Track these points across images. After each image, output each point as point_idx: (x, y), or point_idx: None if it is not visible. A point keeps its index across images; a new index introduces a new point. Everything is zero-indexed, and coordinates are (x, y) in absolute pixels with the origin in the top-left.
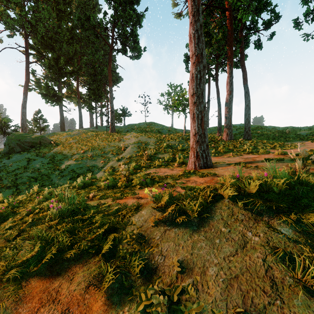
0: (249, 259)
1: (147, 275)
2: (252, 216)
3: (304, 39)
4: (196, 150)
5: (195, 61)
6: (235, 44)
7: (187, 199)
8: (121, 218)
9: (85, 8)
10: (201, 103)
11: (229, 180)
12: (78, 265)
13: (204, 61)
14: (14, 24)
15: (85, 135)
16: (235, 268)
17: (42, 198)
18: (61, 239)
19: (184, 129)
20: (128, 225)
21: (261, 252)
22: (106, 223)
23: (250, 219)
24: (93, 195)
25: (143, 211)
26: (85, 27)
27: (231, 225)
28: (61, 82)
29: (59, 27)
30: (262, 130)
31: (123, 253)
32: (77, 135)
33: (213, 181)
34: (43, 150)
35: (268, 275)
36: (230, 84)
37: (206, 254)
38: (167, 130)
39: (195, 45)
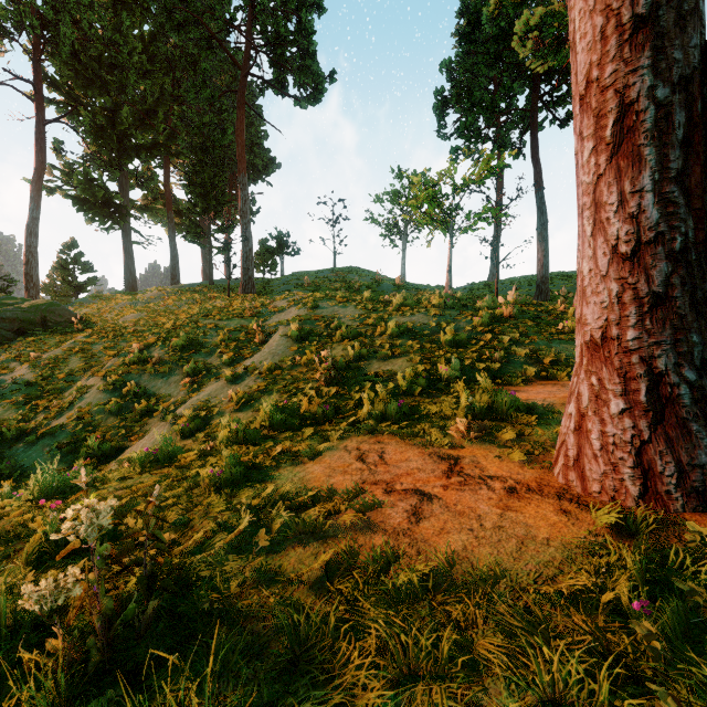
0: None
1: None
2: None
3: None
4: (642, 361)
5: None
6: None
7: None
8: None
9: None
10: (689, 23)
11: None
12: None
13: None
14: None
15: (172, 301)
16: None
17: None
18: None
19: (448, 279)
20: None
21: None
22: None
23: None
24: None
25: None
26: (177, 19)
27: None
28: (127, 171)
29: (117, 30)
30: None
31: None
32: (155, 300)
33: None
34: (44, 343)
35: None
36: None
37: None
38: (392, 285)
39: None
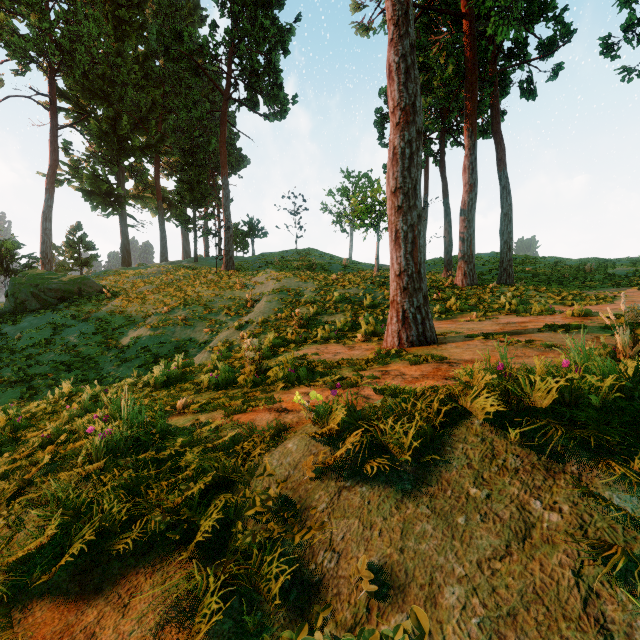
0: (541, 570)
1: (300, 601)
2: (541, 460)
3: (622, 79)
4: (401, 307)
5: (399, 121)
6: (480, 89)
7: (388, 417)
8: (243, 457)
9: (172, 15)
10: (412, 209)
11: (482, 376)
12: (143, 568)
13: (419, 120)
14: (26, 47)
15: (172, 276)
16: (507, 591)
17: (78, 410)
18: (107, 506)
19: (376, 264)
20: (257, 476)
21: (568, 552)
22: (208, 470)
23: (537, 468)
24: (185, 403)
25: (290, 443)
26: (173, 53)
27: (492, 483)
28: (124, 166)
29: (118, 54)
30: (535, 266)
31: (245, 544)
32: (156, 275)
33: (440, 373)
34: (86, 307)
35: (590, 613)
36: (470, 171)
37: (435, 553)
38: (340, 265)
39: (400, 87)
